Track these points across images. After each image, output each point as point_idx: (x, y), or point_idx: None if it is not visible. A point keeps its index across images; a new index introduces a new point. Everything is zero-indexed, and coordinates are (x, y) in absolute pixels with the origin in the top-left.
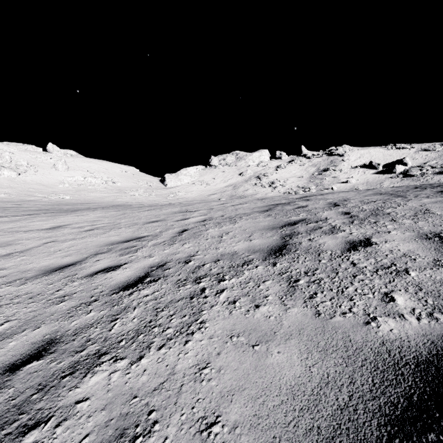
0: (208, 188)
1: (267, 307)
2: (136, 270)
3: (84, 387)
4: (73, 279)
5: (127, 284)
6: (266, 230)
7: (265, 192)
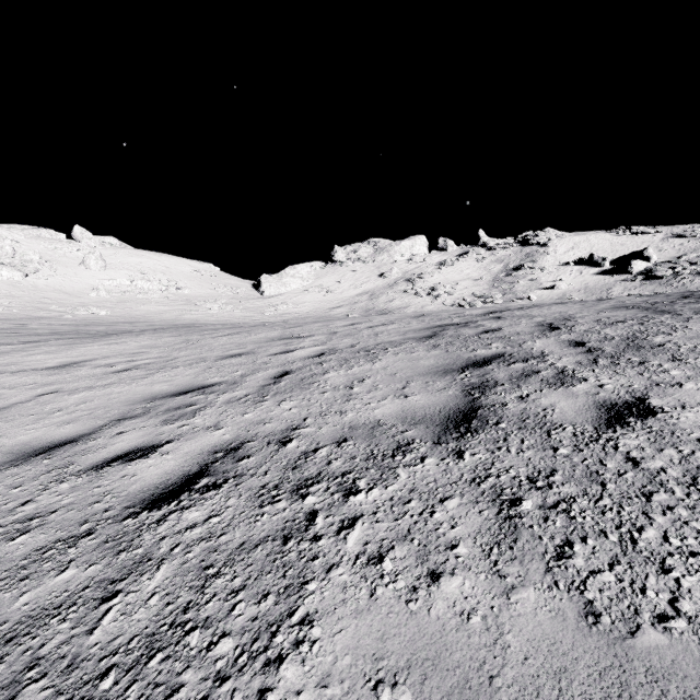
0: (329, 298)
1: (459, 581)
2: (185, 459)
3: None
4: (62, 477)
5: (160, 493)
6: (434, 376)
7: (421, 304)
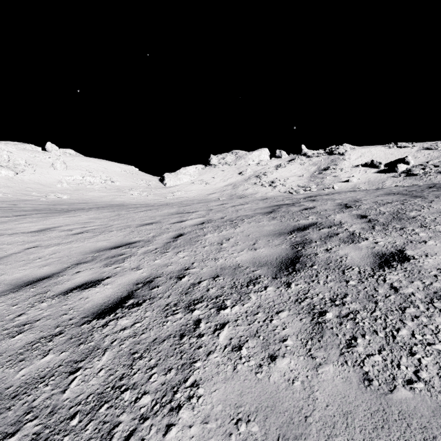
0: (207, 187)
1: (287, 361)
2: (119, 288)
3: None
4: (43, 299)
5: (103, 309)
6: (273, 237)
7: (265, 192)
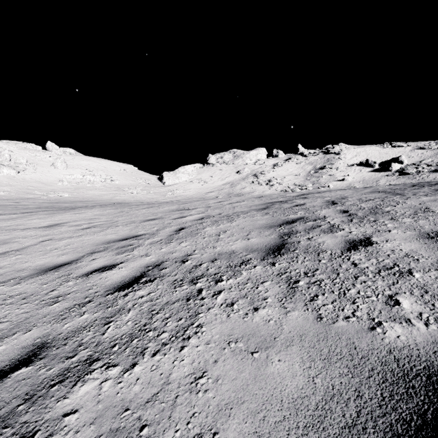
0: (205, 186)
1: (266, 310)
2: (132, 270)
3: (73, 398)
4: (68, 279)
5: (122, 285)
6: (264, 229)
7: (262, 190)
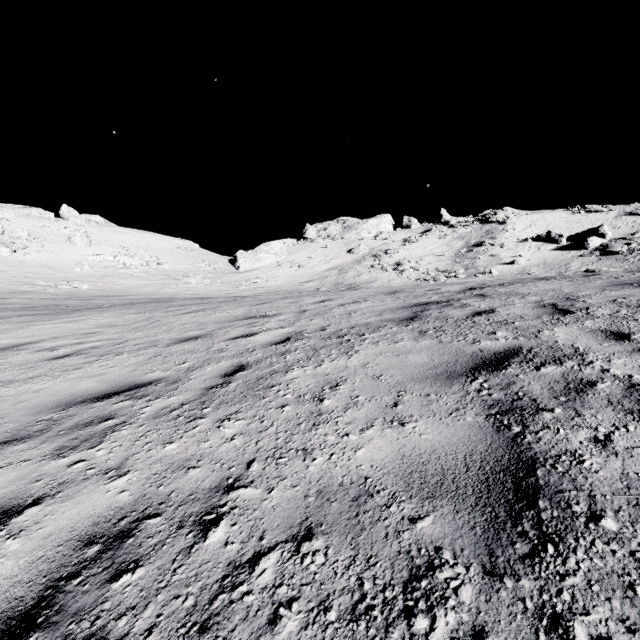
0: (300, 272)
1: None
2: (32, 559)
3: None
4: None
5: None
6: (435, 384)
7: (387, 279)
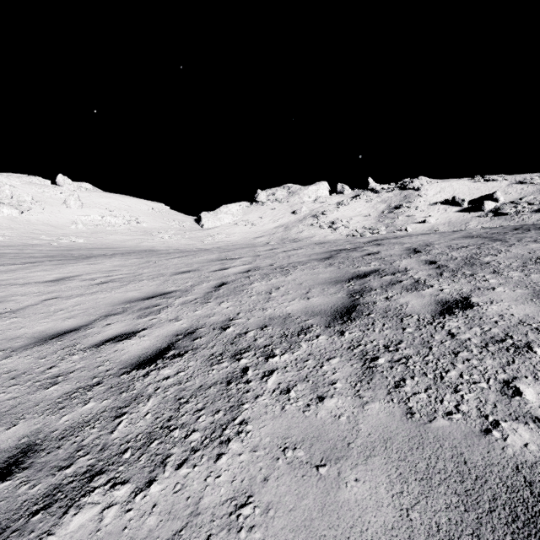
0: (253, 229)
1: (335, 400)
2: (157, 340)
3: (60, 535)
4: (73, 352)
5: (142, 360)
6: (329, 285)
7: (324, 235)
